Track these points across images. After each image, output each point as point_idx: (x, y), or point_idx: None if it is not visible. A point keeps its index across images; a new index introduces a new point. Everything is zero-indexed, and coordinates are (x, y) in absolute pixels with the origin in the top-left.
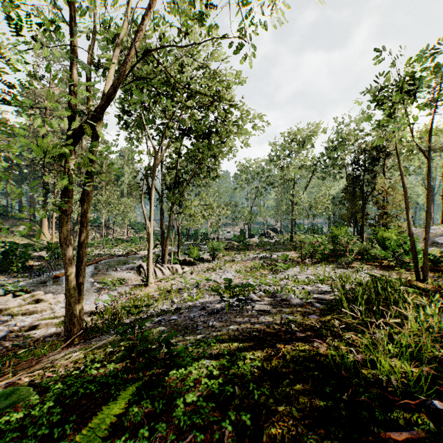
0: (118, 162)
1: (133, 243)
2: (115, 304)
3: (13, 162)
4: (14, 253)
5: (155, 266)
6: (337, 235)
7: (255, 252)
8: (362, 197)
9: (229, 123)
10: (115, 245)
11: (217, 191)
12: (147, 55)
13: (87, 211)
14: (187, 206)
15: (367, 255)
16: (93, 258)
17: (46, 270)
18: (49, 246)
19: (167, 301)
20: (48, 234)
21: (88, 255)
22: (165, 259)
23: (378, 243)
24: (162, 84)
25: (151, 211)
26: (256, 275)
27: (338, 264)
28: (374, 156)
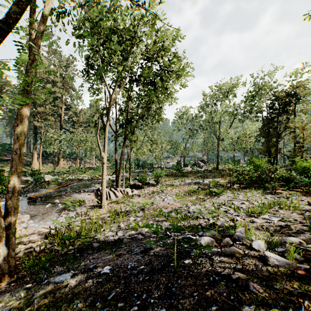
0: (88, 112)
1: (98, 170)
2: (68, 226)
3: (15, 112)
4: (1, 178)
5: (110, 190)
6: (258, 165)
7: (190, 178)
8: (276, 135)
9: (170, 71)
10: (84, 172)
11: (159, 132)
12: (98, 4)
13: (21, 137)
14: (136, 141)
15: (292, 182)
16: (65, 182)
17: (26, 192)
18: (33, 173)
19: (114, 225)
20: (37, 164)
21: (62, 179)
22: (118, 183)
23: (297, 172)
24: (112, 32)
25: (105, 144)
26: (194, 199)
27: (264, 189)
28: (286, 101)
